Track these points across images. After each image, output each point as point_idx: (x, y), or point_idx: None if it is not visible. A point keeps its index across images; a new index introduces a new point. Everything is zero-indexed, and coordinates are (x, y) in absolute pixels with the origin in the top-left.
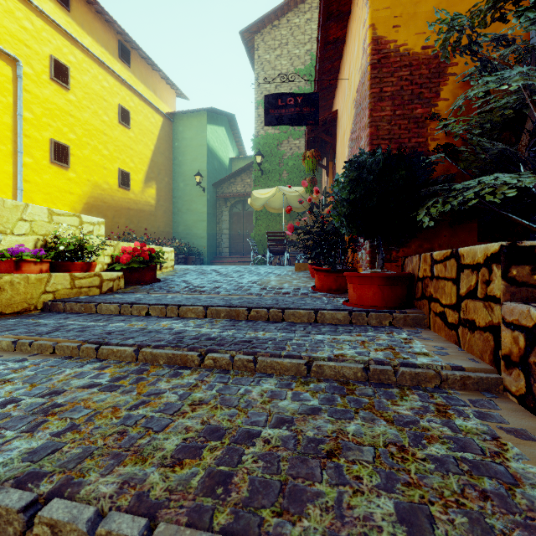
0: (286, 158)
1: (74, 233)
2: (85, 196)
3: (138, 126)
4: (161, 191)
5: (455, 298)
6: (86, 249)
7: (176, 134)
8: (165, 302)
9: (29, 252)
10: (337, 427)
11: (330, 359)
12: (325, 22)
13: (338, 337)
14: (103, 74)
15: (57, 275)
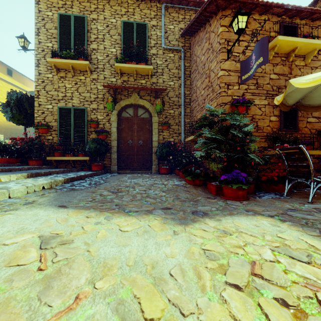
0: None
1: None
2: None
3: None
4: None
5: None
6: None
7: None
8: None
9: None
10: None
11: None
12: None
13: None
14: (0, 81)
15: None
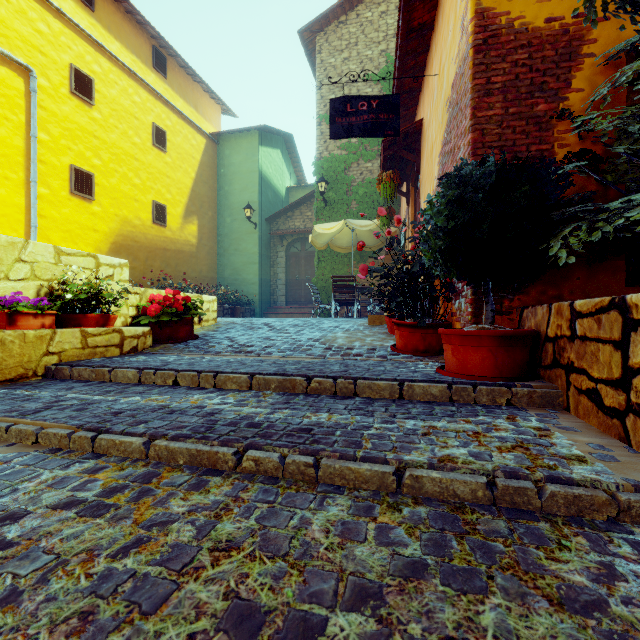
0: (355, 185)
1: (89, 277)
2: (113, 234)
3: (176, 150)
4: (203, 228)
5: (618, 370)
6: (104, 297)
7: (222, 159)
8: (198, 368)
9: (28, 302)
10: (461, 613)
11: (432, 466)
12: (408, 0)
13: (437, 424)
14: (134, 87)
15: (63, 331)
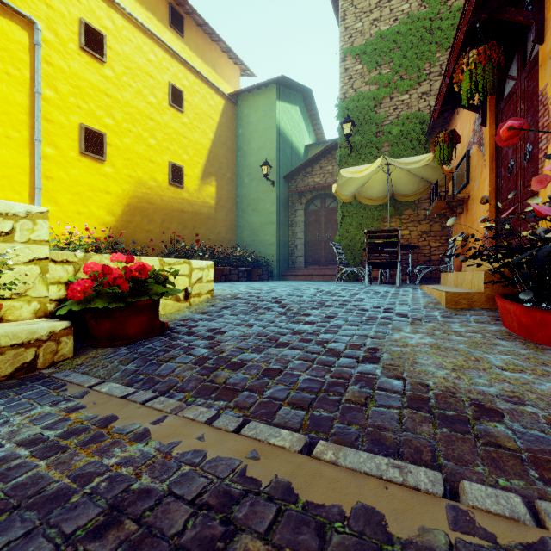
0: (387, 124)
1: None
2: (126, 196)
3: (194, 110)
4: (222, 189)
5: None
6: None
7: (240, 119)
8: None
9: None
10: None
11: None
12: None
13: None
14: (149, 45)
15: None
